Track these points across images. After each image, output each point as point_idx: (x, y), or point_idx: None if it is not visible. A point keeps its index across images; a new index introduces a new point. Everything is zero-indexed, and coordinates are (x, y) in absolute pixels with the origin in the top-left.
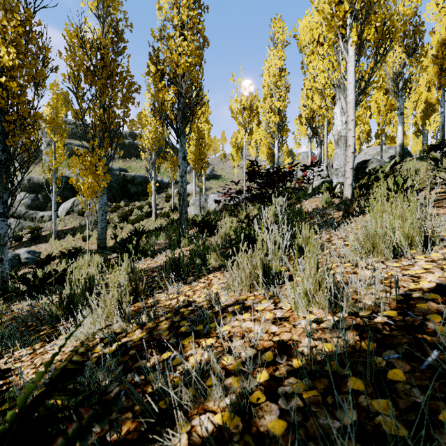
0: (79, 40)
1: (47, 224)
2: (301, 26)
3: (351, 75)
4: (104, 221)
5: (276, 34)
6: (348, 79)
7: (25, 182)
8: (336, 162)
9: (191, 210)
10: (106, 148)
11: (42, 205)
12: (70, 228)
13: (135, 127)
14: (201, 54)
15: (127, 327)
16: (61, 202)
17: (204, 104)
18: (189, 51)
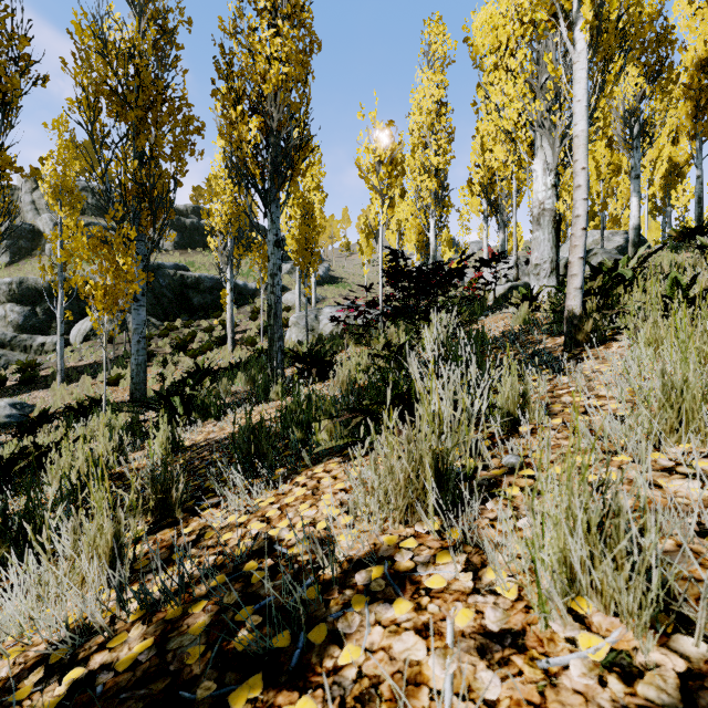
0: (96, 41)
1: (51, 356)
2: (477, 23)
3: (581, 86)
4: (141, 352)
5: (432, 45)
6: (574, 94)
7: (13, 286)
8: (535, 254)
9: (293, 334)
10: (145, 229)
11: (42, 326)
12: (89, 364)
13: (203, 199)
14: (307, 64)
15: (116, 613)
16: (76, 320)
17: (312, 151)
18: (284, 54)
